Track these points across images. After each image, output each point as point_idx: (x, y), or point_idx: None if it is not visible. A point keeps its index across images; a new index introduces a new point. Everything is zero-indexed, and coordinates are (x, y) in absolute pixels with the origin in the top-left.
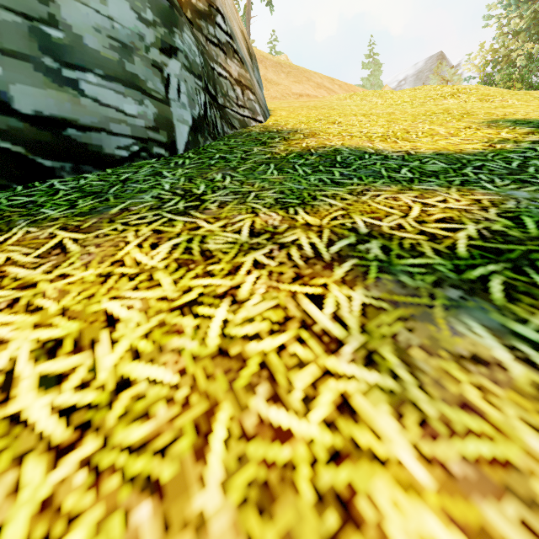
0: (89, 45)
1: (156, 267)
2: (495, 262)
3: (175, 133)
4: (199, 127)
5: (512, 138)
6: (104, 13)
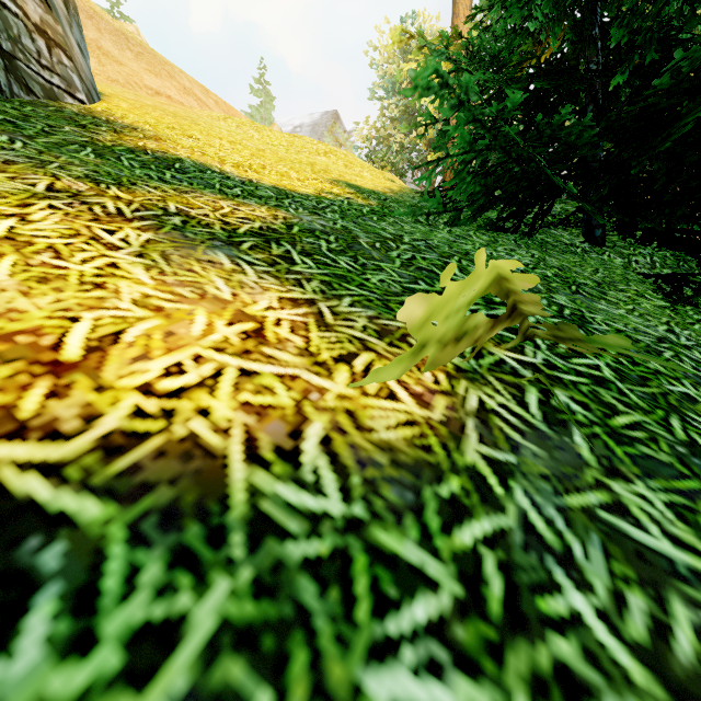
0: None
1: None
2: (257, 238)
3: None
4: None
5: (337, 193)
6: None
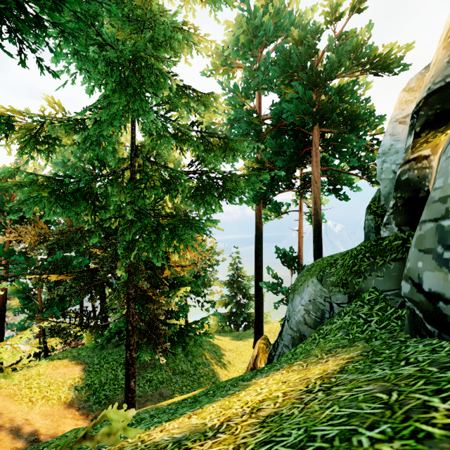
0: None
1: (270, 395)
2: None
3: None
4: None
5: None
6: None
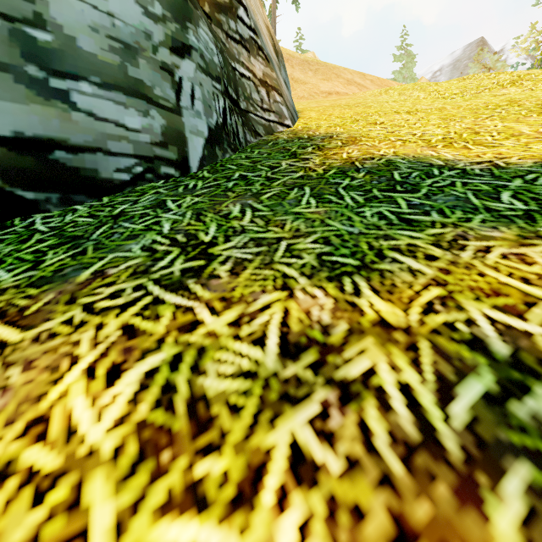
0: (84, 48)
1: (97, 452)
2: None
3: (187, 148)
4: (216, 138)
5: None
6: (103, 9)
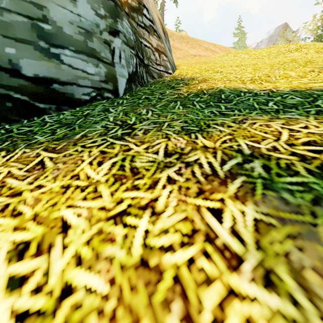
0: (66, 33)
1: (99, 181)
2: None
3: (118, 83)
4: (132, 79)
5: None
6: (75, 12)
